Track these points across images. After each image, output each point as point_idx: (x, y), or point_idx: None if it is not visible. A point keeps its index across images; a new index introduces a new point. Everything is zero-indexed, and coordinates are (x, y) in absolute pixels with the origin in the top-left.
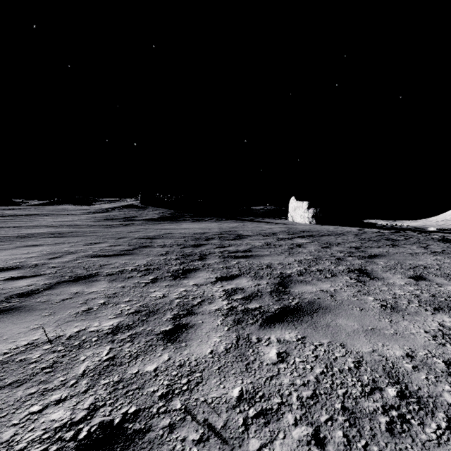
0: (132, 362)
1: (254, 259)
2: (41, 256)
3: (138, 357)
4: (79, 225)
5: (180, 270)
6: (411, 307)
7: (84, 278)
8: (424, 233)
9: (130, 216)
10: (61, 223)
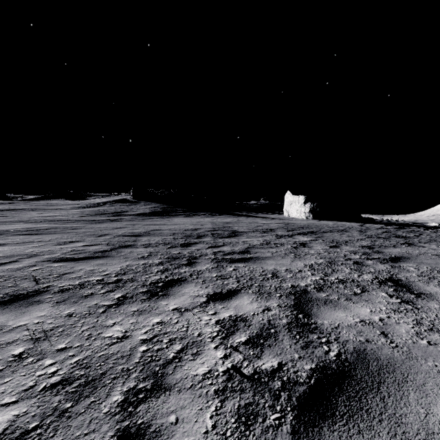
0: None
1: (255, 264)
2: None
3: None
4: (63, 220)
5: (160, 281)
6: None
7: (22, 298)
8: (430, 229)
9: (121, 211)
10: (45, 218)
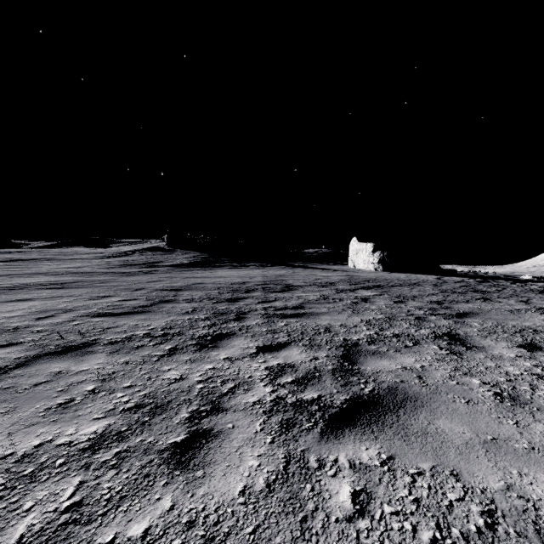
0: (109, 515)
1: (308, 319)
2: (27, 316)
3: (121, 503)
4: (88, 272)
5: (208, 335)
6: (539, 397)
7: (75, 349)
8: (519, 283)
9: (154, 261)
10: (66, 269)
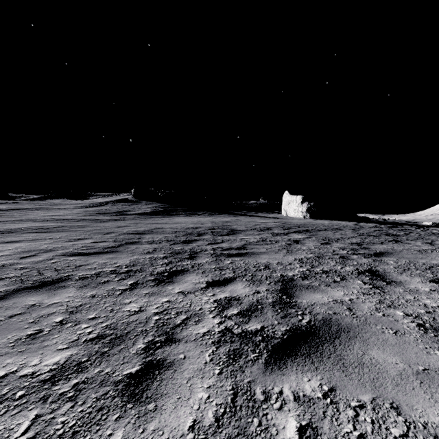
0: None
1: (250, 258)
2: (13, 255)
3: None
4: (68, 219)
5: (165, 272)
6: None
7: (50, 284)
8: (422, 228)
9: (123, 210)
10: (51, 217)
